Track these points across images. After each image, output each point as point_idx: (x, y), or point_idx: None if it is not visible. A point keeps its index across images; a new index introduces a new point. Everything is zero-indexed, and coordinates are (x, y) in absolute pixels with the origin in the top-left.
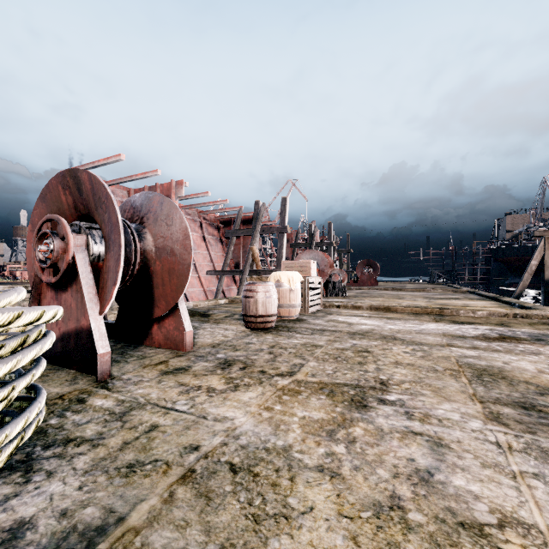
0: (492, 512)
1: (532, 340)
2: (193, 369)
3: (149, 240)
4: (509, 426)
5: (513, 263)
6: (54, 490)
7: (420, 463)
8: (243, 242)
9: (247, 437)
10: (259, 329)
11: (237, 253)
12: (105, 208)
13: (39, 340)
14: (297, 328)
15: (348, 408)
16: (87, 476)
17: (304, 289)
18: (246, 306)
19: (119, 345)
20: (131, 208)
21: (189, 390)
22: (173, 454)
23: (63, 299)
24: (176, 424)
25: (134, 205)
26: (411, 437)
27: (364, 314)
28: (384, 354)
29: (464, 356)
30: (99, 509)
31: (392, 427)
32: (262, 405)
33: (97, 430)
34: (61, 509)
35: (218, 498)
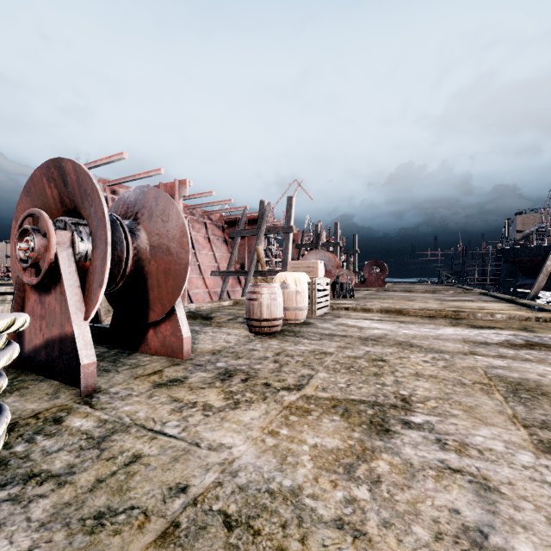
0: None
1: None
2: (189, 380)
3: (143, 238)
4: None
5: (524, 264)
6: None
7: (467, 517)
8: (248, 242)
9: (247, 473)
10: (264, 334)
11: (242, 254)
12: (90, 201)
13: None
14: (304, 333)
15: (368, 433)
16: (41, 531)
17: (312, 291)
18: (250, 309)
19: (113, 351)
20: (125, 203)
21: (182, 408)
22: (155, 498)
23: (47, 303)
24: (162, 453)
25: (128, 200)
26: (449, 475)
27: (374, 317)
28: (402, 364)
29: (492, 366)
30: None
31: (423, 461)
32: (266, 428)
33: (68, 461)
34: None
35: None
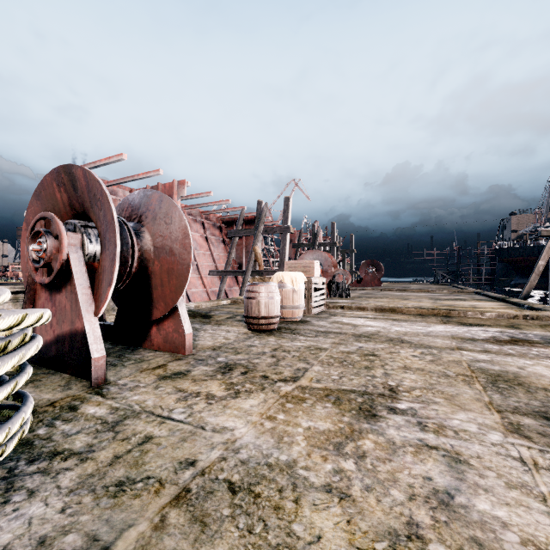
0: (524, 544)
1: (545, 343)
2: (192, 373)
3: (147, 239)
4: (532, 439)
5: (518, 264)
6: (34, 512)
7: (438, 483)
8: (245, 242)
9: (248, 450)
10: (261, 331)
11: (239, 253)
12: (100, 206)
13: (22, 345)
14: (300, 330)
15: (356, 418)
16: (71, 496)
17: (308, 290)
18: (248, 307)
19: (117, 347)
20: (129, 206)
21: (187, 397)
22: (167, 470)
23: (58, 301)
24: (171, 435)
25: (132, 203)
26: (426, 451)
27: (369, 315)
28: (392, 358)
29: (476, 360)
30: (82, 537)
31: (404, 440)
32: (264, 414)
33: (87, 441)
34: (39, 536)
35: (214, 524)
